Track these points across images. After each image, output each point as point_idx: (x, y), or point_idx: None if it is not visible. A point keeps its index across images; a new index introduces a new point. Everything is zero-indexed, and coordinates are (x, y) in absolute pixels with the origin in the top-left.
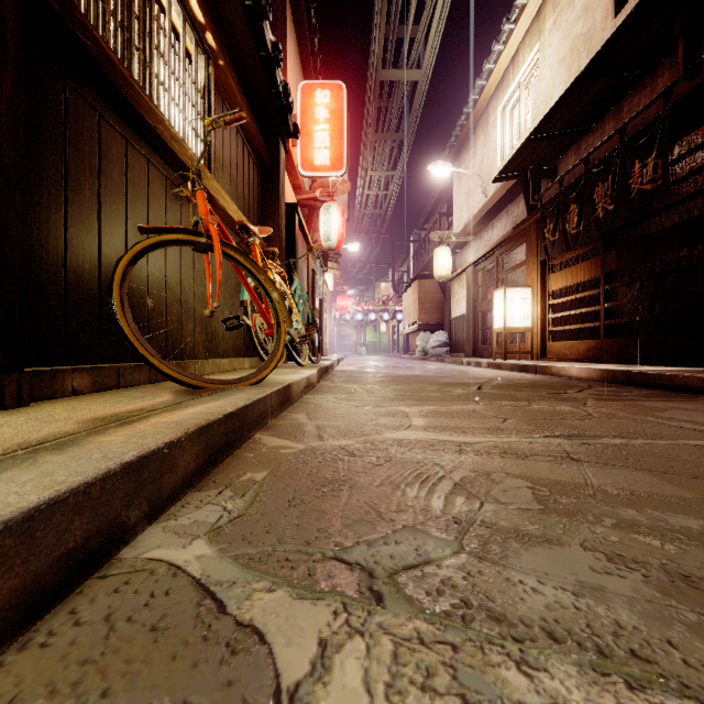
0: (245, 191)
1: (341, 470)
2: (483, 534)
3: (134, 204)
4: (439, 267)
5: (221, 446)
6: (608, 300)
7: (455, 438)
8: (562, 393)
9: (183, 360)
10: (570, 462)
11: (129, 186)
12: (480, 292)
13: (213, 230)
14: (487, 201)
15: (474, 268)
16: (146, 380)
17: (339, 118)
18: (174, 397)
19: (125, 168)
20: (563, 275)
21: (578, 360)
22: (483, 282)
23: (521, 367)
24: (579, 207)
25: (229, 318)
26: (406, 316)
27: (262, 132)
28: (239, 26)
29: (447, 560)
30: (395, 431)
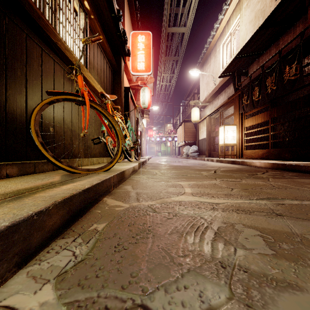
0: (105, 80)
1: (148, 222)
2: (243, 278)
3: (46, 81)
4: (194, 117)
5: (81, 207)
6: (273, 131)
7: (209, 200)
8: (255, 174)
9: (73, 158)
10: (276, 216)
11: (43, 72)
12: (212, 128)
13: (85, 94)
14: (216, 87)
15: (210, 117)
16: (51, 169)
17: (149, 48)
18: (59, 179)
19: (41, 63)
20: (251, 120)
21: (258, 158)
22: (213, 123)
23: (232, 162)
24: (259, 88)
25: (95, 138)
26: (179, 139)
27: (113, 53)
28: (101, 0)
29: (224, 308)
30: (177, 196)
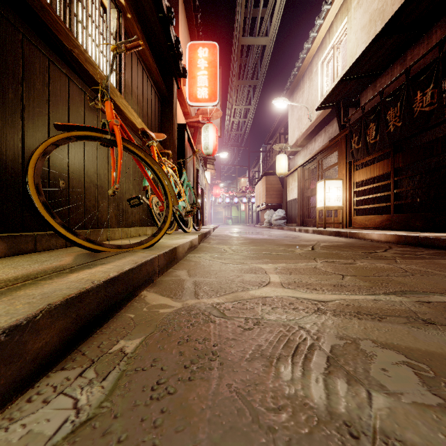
0: (149, 112)
1: (212, 336)
2: None
3: (56, 109)
4: (279, 168)
5: (100, 311)
6: (397, 188)
7: (310, 295)
8: (374, 252)
9: (99, 228)
10: (425, 325)
11: (51, 95)
12: (306, 183)
13: (117, 129)
14: (311, 124)
15: (303, 168)
16: (63, 244)
17: (214, 66)
18: (70, 261)
19: (48, 81)
20: (364, 171)
21: (375, 228)
22: (308, 177)
23: (337, 233)
24: (376, 125)
25: (132, 198)
26: (257, 199)
27: (161, 72)
28: None
29: None
30: (258, 288)
